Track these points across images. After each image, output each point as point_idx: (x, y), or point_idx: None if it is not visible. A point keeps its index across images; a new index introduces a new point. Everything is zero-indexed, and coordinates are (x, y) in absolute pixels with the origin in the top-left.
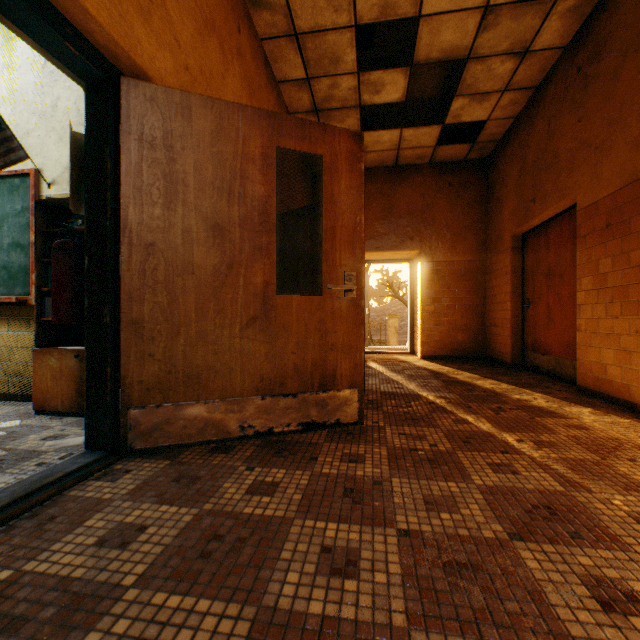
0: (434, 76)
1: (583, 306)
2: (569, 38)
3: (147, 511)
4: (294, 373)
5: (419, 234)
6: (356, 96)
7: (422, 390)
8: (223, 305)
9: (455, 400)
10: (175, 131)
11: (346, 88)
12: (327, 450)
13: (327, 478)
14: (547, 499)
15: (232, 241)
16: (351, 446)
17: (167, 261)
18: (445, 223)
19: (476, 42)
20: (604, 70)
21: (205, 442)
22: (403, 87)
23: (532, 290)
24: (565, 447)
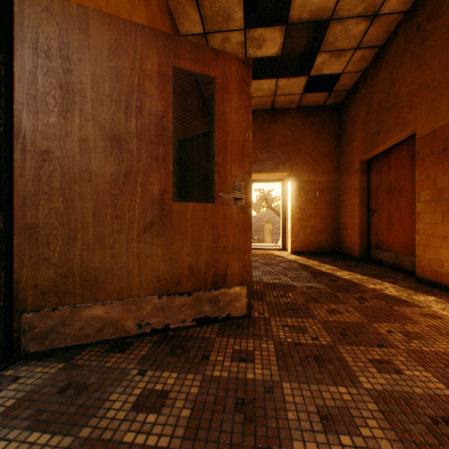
0: (303, 37)
1: (422, 214)
2: (409, 4)
3: (12, 443)
4: (189, 273)
5: (289, 160)
6: (243, 50)
7: (296, 281)
8: (121, 211)
9: (324, 290)
10: (72, 43)
11: (235, 43)
12: (219, 346)
13: (218, 383)
14: (442, 409)
15: (130, 151)
16: (241, 341)
17: (63, 168)
18: (309, 152)
19: (338, 5)
20: (441, 25)
21: (103, 341)
22: (279, 43)
23: (376, 202)
24: (431, 338)
